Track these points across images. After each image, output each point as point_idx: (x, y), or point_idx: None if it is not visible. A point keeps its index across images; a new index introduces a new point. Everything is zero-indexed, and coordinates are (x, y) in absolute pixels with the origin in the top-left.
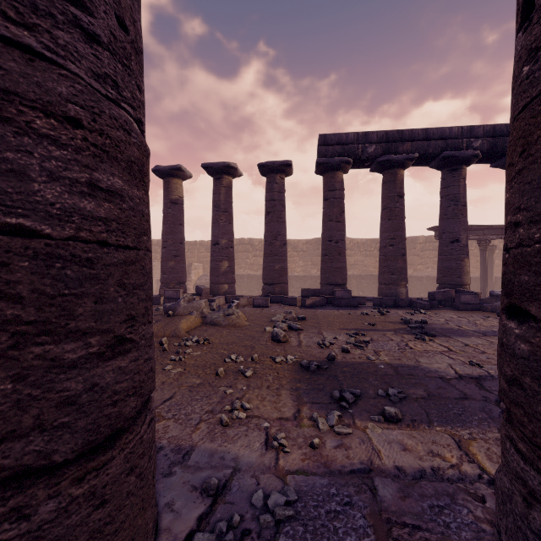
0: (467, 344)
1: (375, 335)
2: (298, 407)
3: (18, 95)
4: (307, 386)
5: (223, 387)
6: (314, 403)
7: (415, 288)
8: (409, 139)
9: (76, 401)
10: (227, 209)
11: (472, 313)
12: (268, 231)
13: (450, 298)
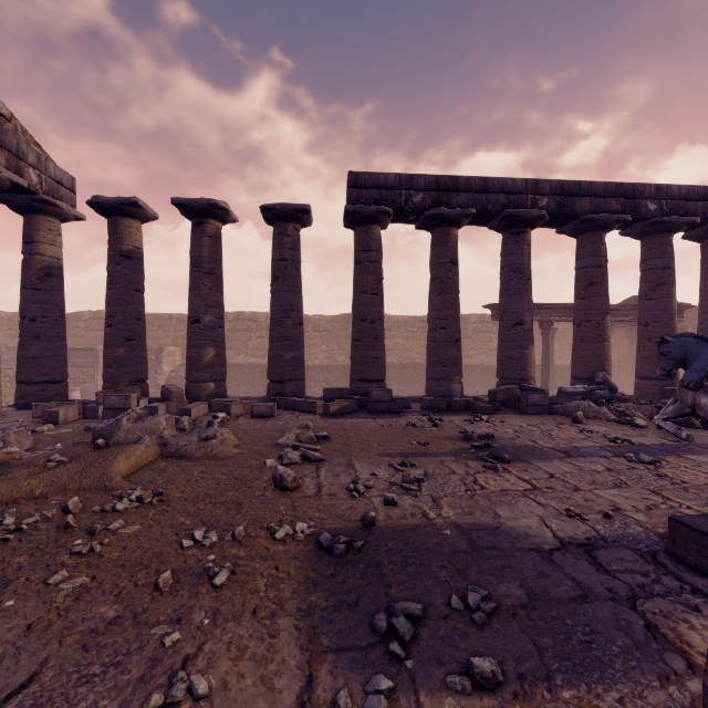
0: (552, 474)
1: (430, 464)
2: (310, 668)
3: None
4: (328, 600)
5: (162, 625)
6: (340, 651)
7: (467, 380)
8: (465, 188)
9: None
10: (214, 269)
11: (543, 417)
12: (276, 304)
13: (515, 398)
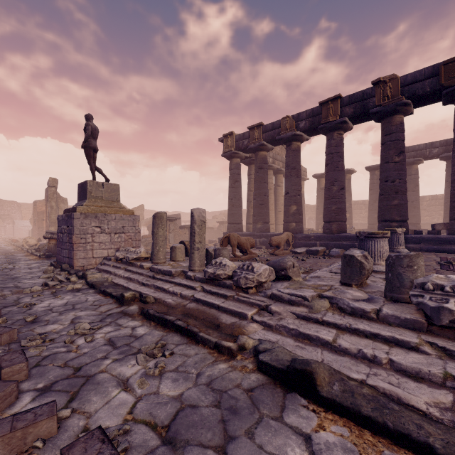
0: None
1: None
2: None
3: (342, 201)
4: None
5: None
6: None
7: None
8: None
9: (344, 218)
10: (348, 190)
11: None
12: (370, 198)
13: None
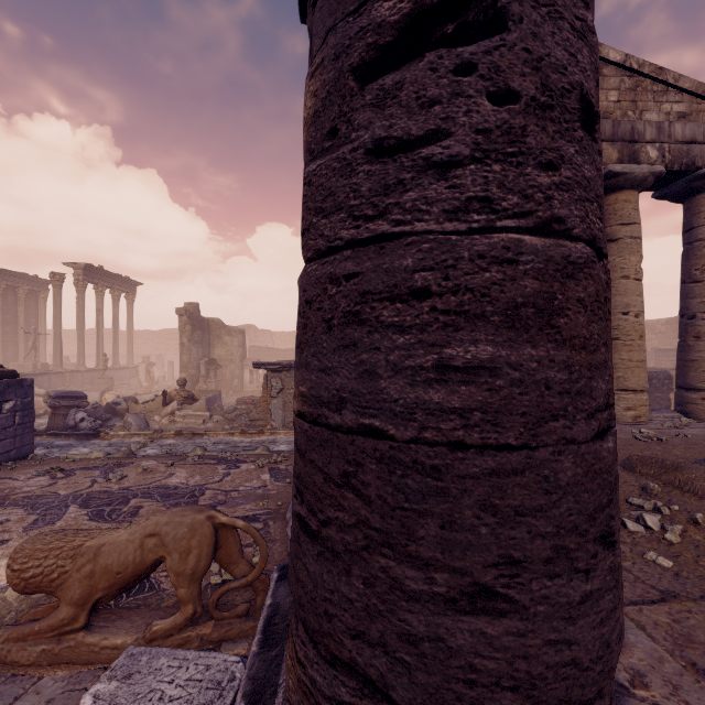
0: None
1: None
2: None
3: (371, 293)
4: None
5: None
6: None
7: None
8: None
9: (417, 643)
10: None
11: None
12: None
13: None
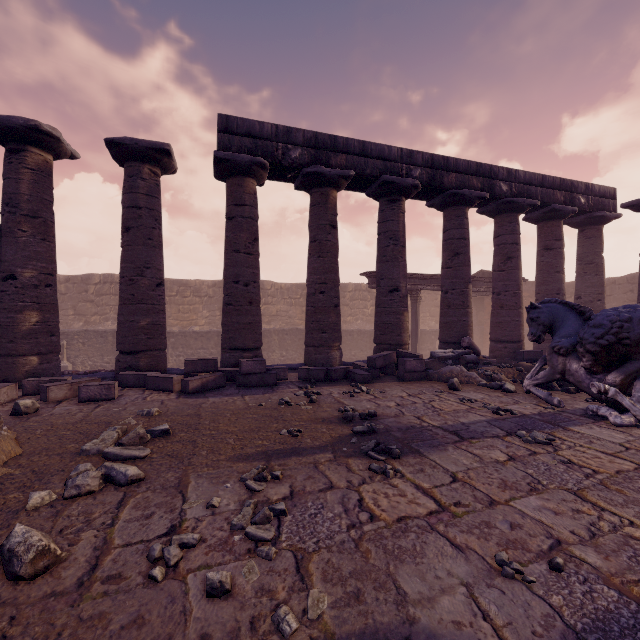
0: (453, 474)
1: (300, 470)
2: None
3: None
4: None
5: None
6: None
7: (346, 344)
8: (344, 150)
9: None
10: (38, 212)
11: (420, 385)
12: (126, 259)
13: (392, 364)
